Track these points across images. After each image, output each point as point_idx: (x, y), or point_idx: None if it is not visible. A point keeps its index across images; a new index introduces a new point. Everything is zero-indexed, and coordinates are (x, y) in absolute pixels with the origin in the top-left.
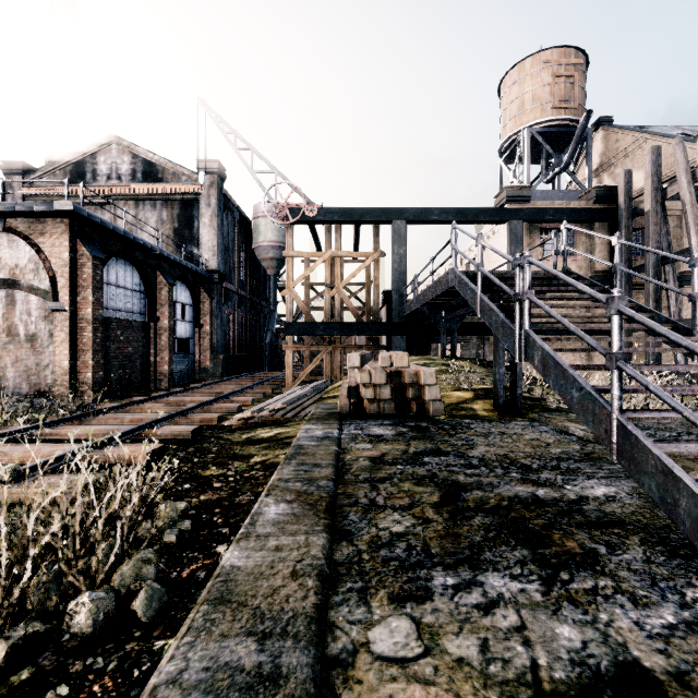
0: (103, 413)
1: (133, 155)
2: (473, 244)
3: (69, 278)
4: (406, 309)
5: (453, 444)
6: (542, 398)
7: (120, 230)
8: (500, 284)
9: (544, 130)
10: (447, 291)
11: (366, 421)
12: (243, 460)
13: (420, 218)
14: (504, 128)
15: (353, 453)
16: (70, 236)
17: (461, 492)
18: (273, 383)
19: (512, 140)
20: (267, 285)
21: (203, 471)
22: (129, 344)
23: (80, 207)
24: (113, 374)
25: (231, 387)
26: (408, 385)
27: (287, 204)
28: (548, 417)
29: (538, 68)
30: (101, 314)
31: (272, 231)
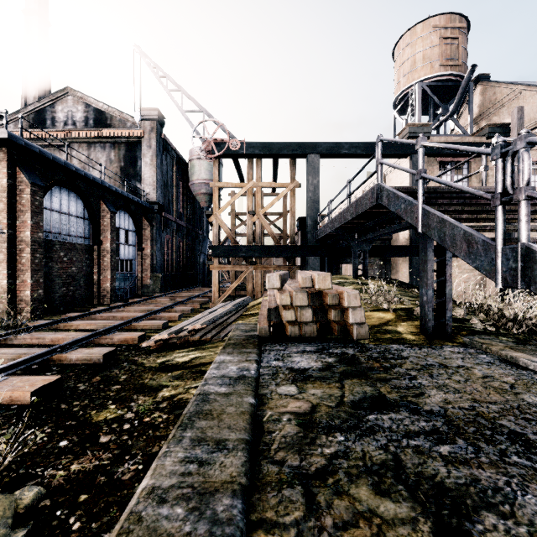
0: (26, 332)
1: (86, 105)
2: (375, 179)
3: (7, 203)
4: (320, 232)
5: (395, 386)
6: (464, 319)
7: (60, 161)
8: (461, 186)
9: (433, 84)
10: (365, 212)
11: (287, 346)
12: (150, 394)
13: (332, 152)
14: (398, 84)
15: (274, 404)
16: (8, 163)
17: (464, 520)
18: (203, 298)
19: (405, 93)
20: (202, 216)
21: (97, 413)
22: (72, 264)
23: (16, 136)
24: (56, 291)
25: (166, 302)
26: (329, 306)
27: (213, 139)
28: (482, 342)
29: (427, 31)
30: (41, 237)
31: (204, 171)
